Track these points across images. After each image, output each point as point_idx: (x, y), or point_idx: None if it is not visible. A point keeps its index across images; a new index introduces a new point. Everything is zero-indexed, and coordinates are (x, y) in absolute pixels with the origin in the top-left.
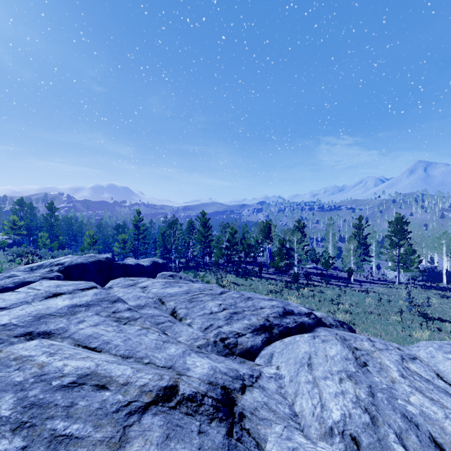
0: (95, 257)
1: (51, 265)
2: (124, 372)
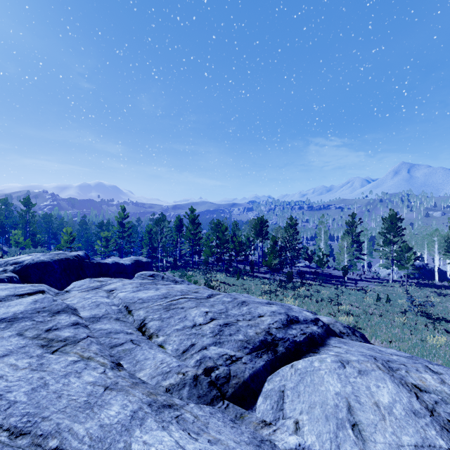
0: (63, 255)
1: (6, 264)
2: None
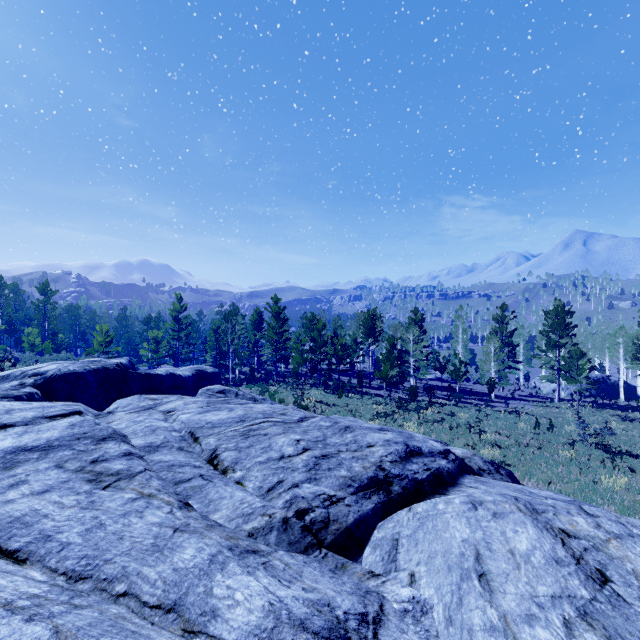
0: (99, 363)
1: (23, 375)
2: None
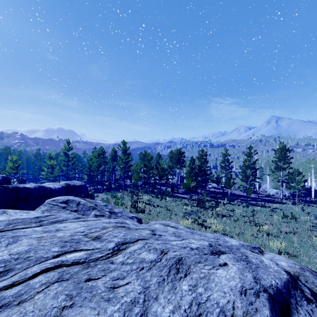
0: None
1: None
2: None
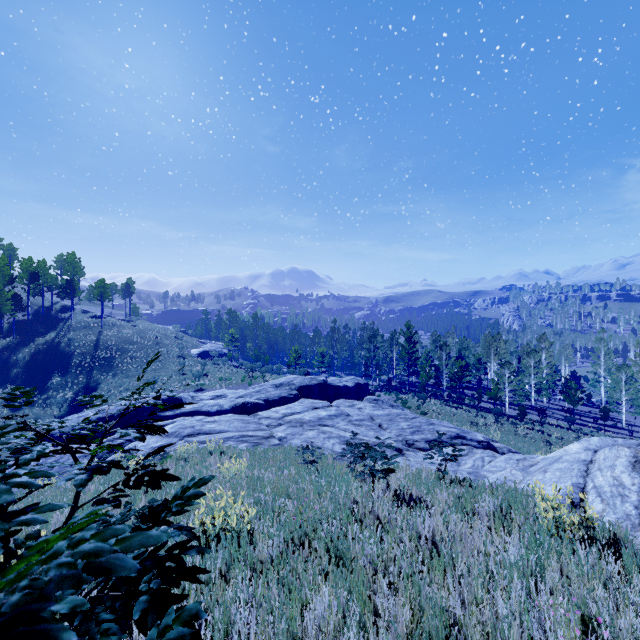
0: (315, 379)
1: (289, 384)
2: (367, 438)
